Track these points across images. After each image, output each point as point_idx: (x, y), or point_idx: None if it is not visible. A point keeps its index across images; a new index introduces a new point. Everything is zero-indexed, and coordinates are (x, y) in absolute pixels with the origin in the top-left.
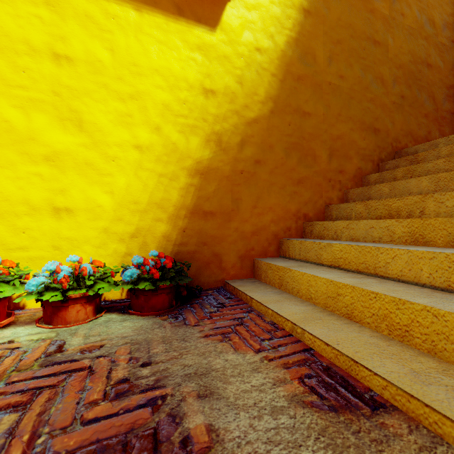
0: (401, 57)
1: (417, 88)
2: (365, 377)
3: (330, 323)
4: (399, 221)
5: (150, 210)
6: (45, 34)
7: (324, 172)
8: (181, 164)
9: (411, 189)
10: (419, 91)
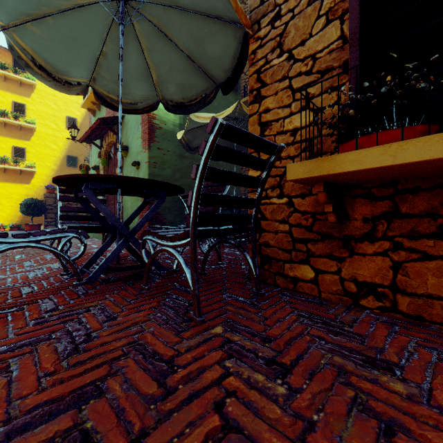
0: None
1: None
2: None
3: None
4: None
5: (14, 216)
6: None
7: None
8: None
9: None
10: None
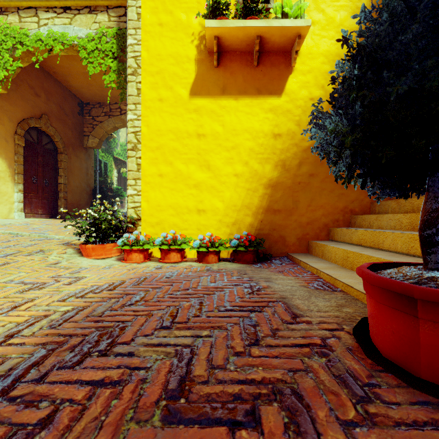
0: None
1: None
2: (338, 284)
3: (338, 270)
4: (404, 215)
5: (242, 209)
6: (194, 126)
7: None
8: (260, 182)
9: None
10: None
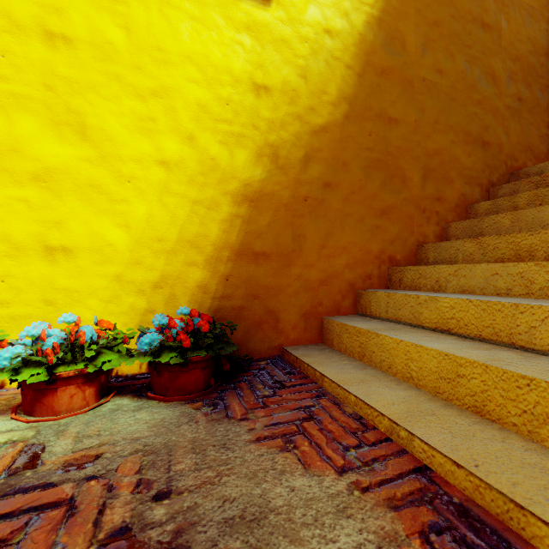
0: (518, 46)
1: (539, 88)
2: (542, 537)
3: (451, 421)
4: (540, 265)
5: (179, 250)
6: (32, 4)
7: (416, 200)
8: (224, 187)
9: (545, 221)
10: (541, 91)
